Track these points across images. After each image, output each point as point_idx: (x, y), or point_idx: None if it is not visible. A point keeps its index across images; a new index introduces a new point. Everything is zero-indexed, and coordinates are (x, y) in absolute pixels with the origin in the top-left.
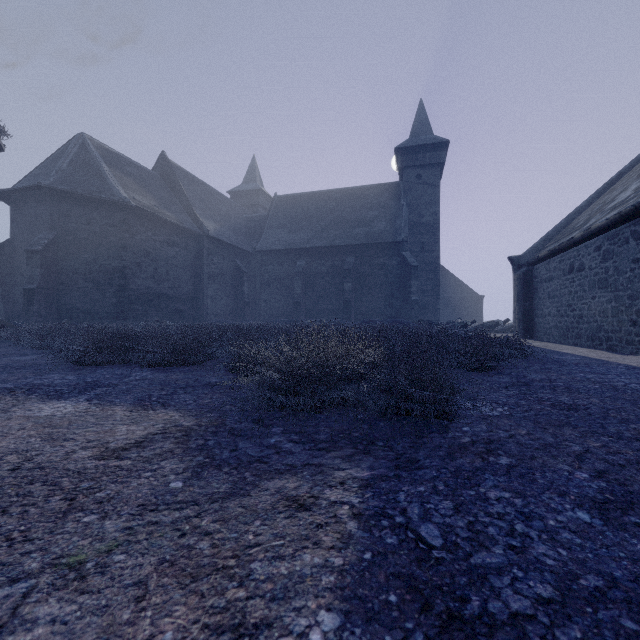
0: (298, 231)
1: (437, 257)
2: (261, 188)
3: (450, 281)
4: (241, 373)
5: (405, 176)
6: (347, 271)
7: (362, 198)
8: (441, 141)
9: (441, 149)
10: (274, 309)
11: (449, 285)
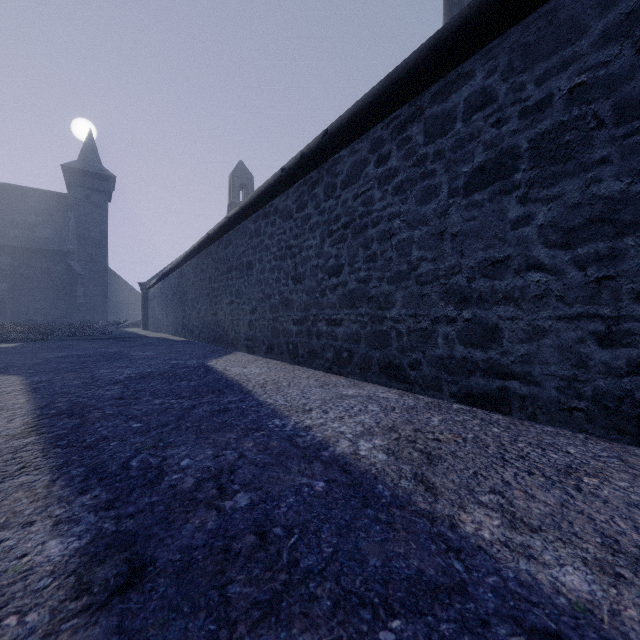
0: None
1: (106, 268)
2: None
3: (123, 287)
4: None
5: (73, 192)
6: (2, 271)
7: (22, 199)
8: (109, 175)
9: (109, 181)
10: None
11: (122, 290)
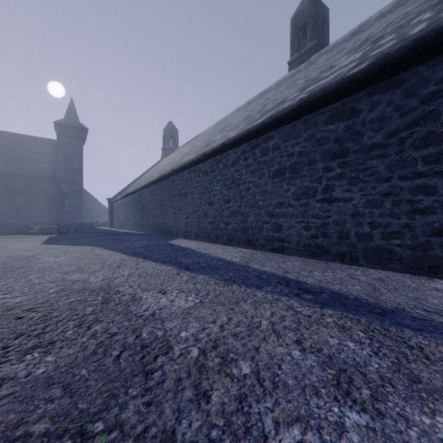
0: None
1: (82, 188)
2: None
3: (91, 200)
4: (17, 233)
5: (61, 139)
6: (18, 191)
7: (29, 144)
8: (84, 128)
9: (84, 131)
10: None
11: (91, 202)
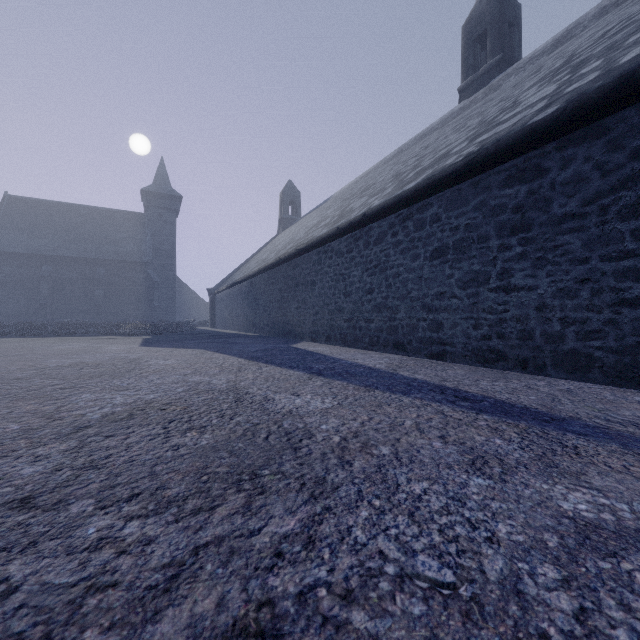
0: (42, 238)
1: (174, 275)
2: None
3: (186, 291)
4: (104, 334)
5: (150, 212)
6: (99, 280)
7: (111, 220)
8: (177, 195)
9: (177, 200)
10: (12, 309)
11: (185, 294)
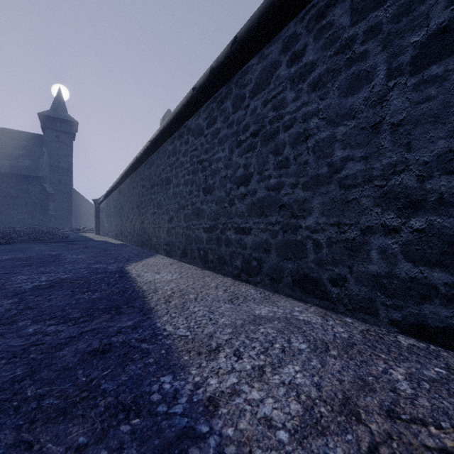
0: None
1: (71, 189)
2: None
3: (85, 203)
4: None
5: (47, 133)
6: None
7: (9, 138)
8: (73, 120)
9: (73, 125)
10: None
11: (84, 205)
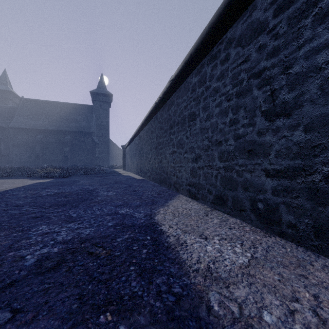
0: (38, 120)
1: (108, 139)
2: (11, 90)
3: (116, 148)
4: (29, 176)
5: (95, 104)
6: (66, 142)
7: (74, 109)
8: (109, 94)
9: (109, 97)
10: (22, 159)
11: (116, 150)
